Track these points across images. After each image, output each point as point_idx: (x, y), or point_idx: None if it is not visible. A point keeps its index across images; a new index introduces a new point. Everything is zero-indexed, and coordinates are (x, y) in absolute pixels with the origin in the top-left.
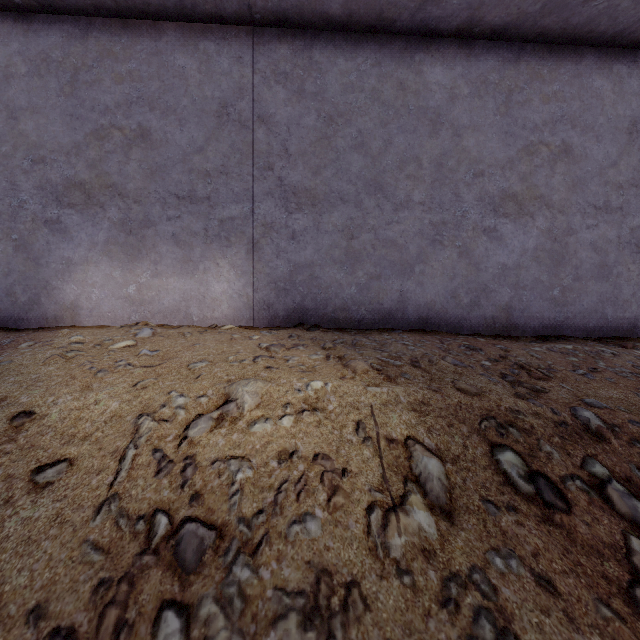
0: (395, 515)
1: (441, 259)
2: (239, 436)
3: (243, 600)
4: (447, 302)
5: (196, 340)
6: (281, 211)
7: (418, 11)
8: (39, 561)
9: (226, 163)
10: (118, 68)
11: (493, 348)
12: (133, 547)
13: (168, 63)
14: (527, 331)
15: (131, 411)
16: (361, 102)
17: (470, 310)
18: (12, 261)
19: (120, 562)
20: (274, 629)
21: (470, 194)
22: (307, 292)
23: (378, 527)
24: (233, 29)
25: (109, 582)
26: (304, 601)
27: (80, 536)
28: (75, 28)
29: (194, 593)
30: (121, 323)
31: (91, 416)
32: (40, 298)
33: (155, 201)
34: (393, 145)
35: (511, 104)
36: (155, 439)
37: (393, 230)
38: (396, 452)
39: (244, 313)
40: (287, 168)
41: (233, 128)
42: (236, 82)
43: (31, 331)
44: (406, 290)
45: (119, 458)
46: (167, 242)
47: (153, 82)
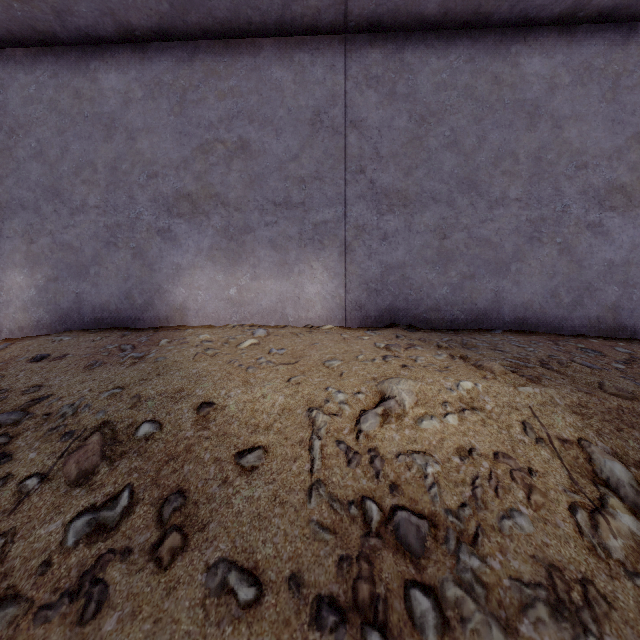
0: (602, 517)
1: (539, 257)
2: (411, 432)
3: (483, 586)
4: (546, 302)
5: (311, 339)
6: (373, 213)
7: (519, 1)
8: (277, 535)
9: (319, 169)
10: (221, 86)
11: (614, 350)
12: (355, 529)
13: (265, 77)
14: (637, 332)
15: (297, 405)
16: (454, 100)
17: (572, 310)
18: (130, 267)
19: (350, 542)
20: (526, 616)
21: (572, 188)
22: (398, 293)
23: (588, 528)
24: (326, 39)
25: (348, 559)
26: (545, 593)
27: (304, 516)
28: (183, 52)
29: (431, 576)
30: (223, 323)
31: (264, 408)
32: (154, 300)
33: (254, 208)
34: (487, 141)
35: (619, 89)
36: (333, 431)
37: (487, 228)
38: (573, 454)
39: (337, 314)
40: (378, 170)
41: (326, 135)
42: (329, 90)
43: (151, 330)
44: (501, 289)
45: (308, 448)
46: (265, 247)
47: (252, 96)
